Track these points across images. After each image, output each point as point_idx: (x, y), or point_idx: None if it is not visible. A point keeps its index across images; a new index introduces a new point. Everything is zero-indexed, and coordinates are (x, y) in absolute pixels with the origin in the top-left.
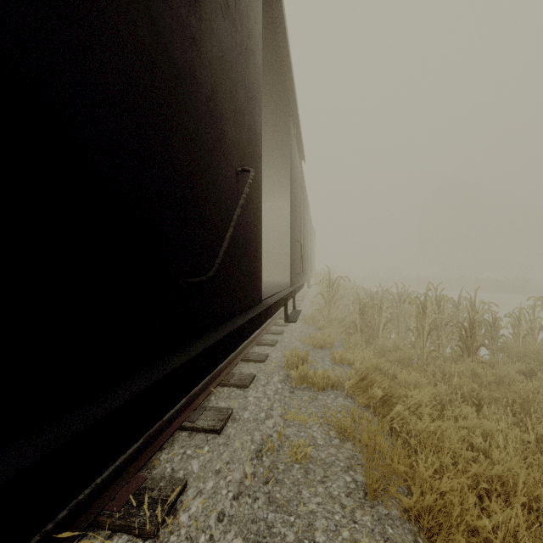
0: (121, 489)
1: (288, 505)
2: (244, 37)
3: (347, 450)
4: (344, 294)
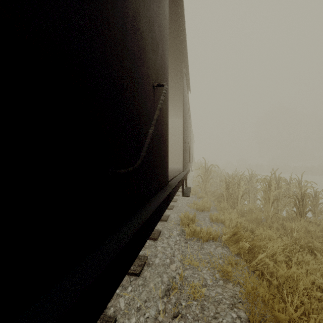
0: None
1: None
2: None
3: (229, 290)
4: (213, 176)
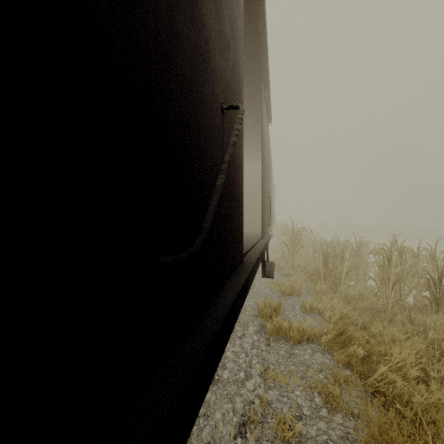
0: None
1: None
2: None
3: (338, 426)
4: (303, 243)
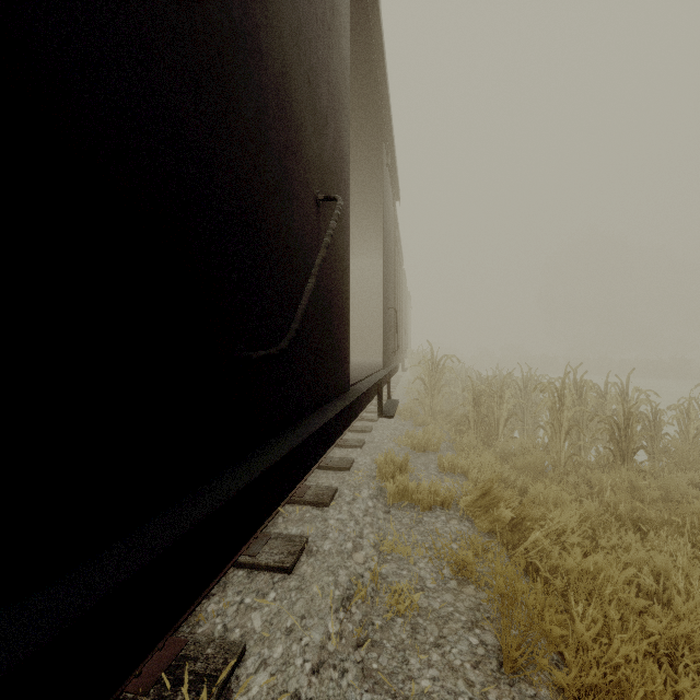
0: (151, 658)
1: (390, 681)
2: (327, 11)
3: (469, 597)
4: (449, 379)
